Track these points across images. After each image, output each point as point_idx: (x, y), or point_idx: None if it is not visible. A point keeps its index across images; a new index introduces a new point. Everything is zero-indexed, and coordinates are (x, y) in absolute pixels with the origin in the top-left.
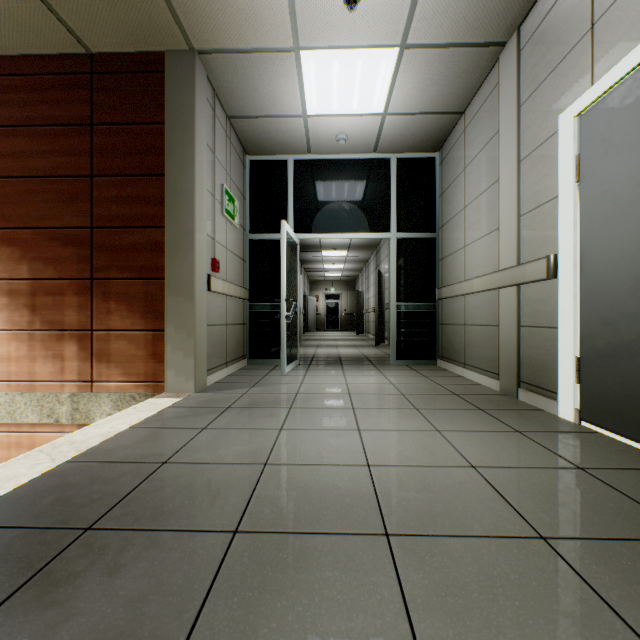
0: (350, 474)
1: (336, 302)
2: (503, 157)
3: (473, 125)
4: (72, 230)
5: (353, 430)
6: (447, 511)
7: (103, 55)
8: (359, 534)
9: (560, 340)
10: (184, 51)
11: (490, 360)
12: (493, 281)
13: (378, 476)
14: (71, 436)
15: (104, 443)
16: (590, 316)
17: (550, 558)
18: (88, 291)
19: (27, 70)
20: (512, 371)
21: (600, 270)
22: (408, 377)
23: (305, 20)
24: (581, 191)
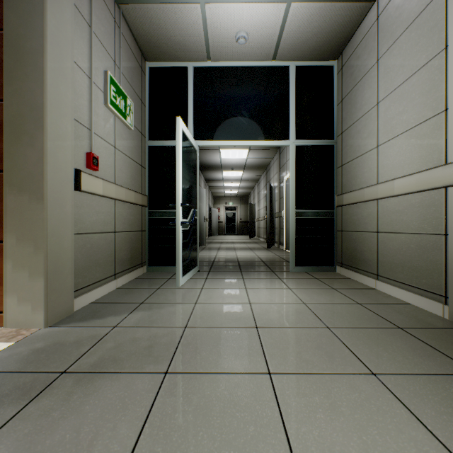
0: None
1: (233, 213)
2: None
3: (393, 5)
4: None
5: None
6: None
7: None
8: None
9: None
10: None
11: (426, 276)
12: (438, 178)
13: None
14: None
15: None
16: None
17: None
18: None
19: None
20: None
21: None
22: (317, 291)
23: None
24: None
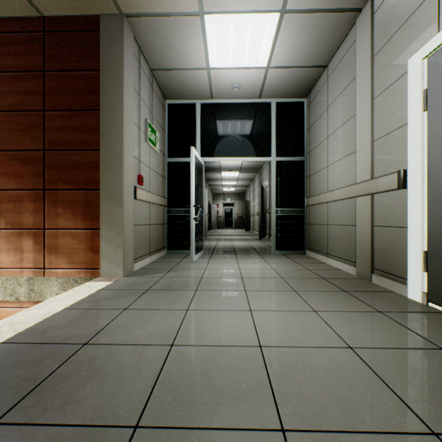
0: (245, 356)
1: (231, 208)
2: (359, 96)
3: (334, 75)
4: (29, 152)
5: (246, 310)
6: (336, 399)
7: (53, 18)
8: (256, 430)
9: (409, 237)
10: (115, 14)
11: (348, 251)
12: (351, 191)
13: (269, 358)
14: (14, 317)
15: (39, 324)
16: (437, 218)
17: None
18: (41, 199)
19: None
20: (367, 260)
21: None
22: (285, 264)
23: None
24: (428, 118)
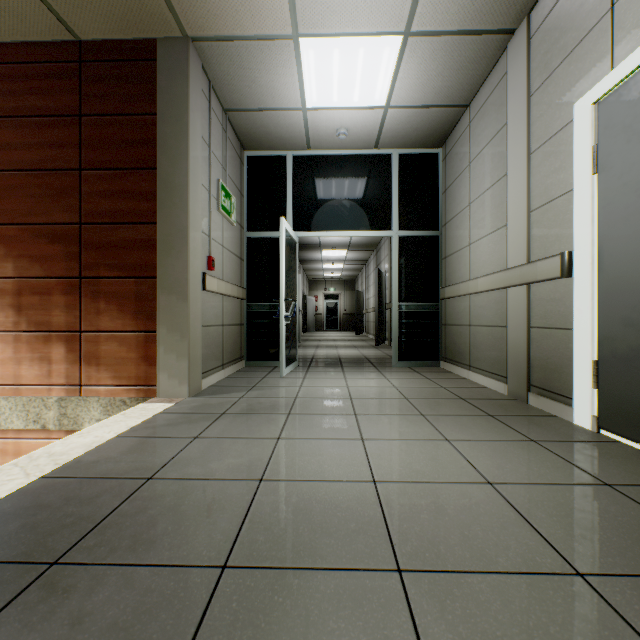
0: (354, 492)
1: (335, 302)
2: (512, 150)
3: (479, 118)
4: (60, 226)
5: (356, 439)
6: (466, 539)
7: (92, 42)
8: (367, 570)
9: (576, 342)
10: (177, 38)
11: (497, 362)
12: (501, 280)
13: (385, 495)
14: (51, 447)
15: (86, 455)
16: (610, 317)
17: (593, 602)
18: (76, 290)
19: (12, 58)
20: (522, 374)
21: (622, 267)
22: (411, 380)
23: (304, 4)
24: (600, 183)
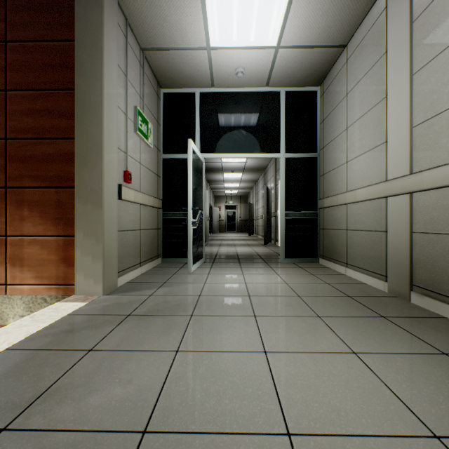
0: None
1: (233, 211)
2: (392, 74)
3: (356, 54)
4: None
5: (258, 352)
6: None
7: None
8: None
9: None
10: None
11: (376, 262)
12: (380, 190)
13: None
14: None
15: None
16: None
17: None
18: (2, 199)
19: None
20: (404, 275)
21: None
22: (298, 275)
23: None
24: None
